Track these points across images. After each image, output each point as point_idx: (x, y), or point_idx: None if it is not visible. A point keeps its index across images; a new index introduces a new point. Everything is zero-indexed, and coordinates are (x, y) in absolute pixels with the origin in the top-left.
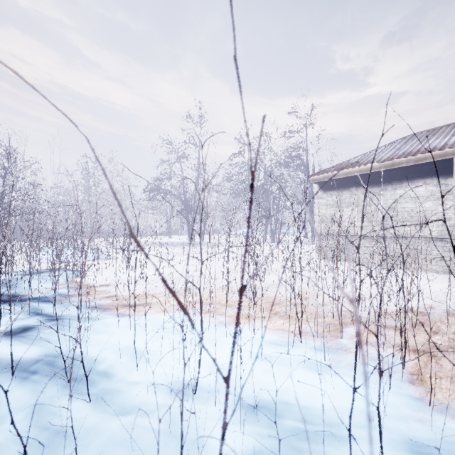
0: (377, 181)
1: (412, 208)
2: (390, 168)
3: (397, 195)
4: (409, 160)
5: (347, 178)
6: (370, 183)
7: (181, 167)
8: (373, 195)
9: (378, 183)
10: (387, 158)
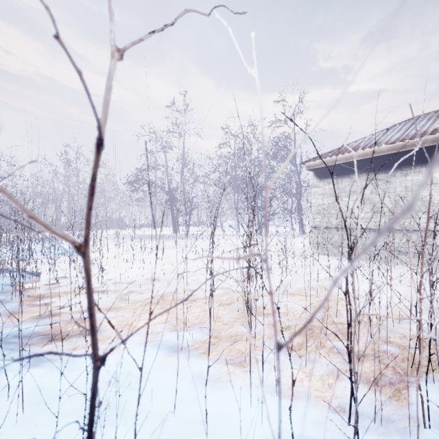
0: (384, 166)
1: (427, 197)
2: (401, 150)
3: (408, 182)
4: (426, 140)
5: (347, 164)
6: (375, 169)
7: (165, 157)
8: (379, 183)
9: (385, 168)
10: (396, 139)
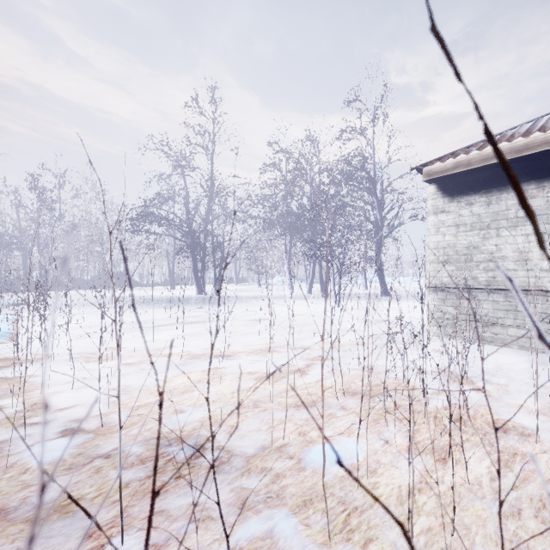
0: None
1: None
2: None
3: None
4: None
5: (512, 164)
6: None
7: (185, 182)
8: None
9: None
10: None
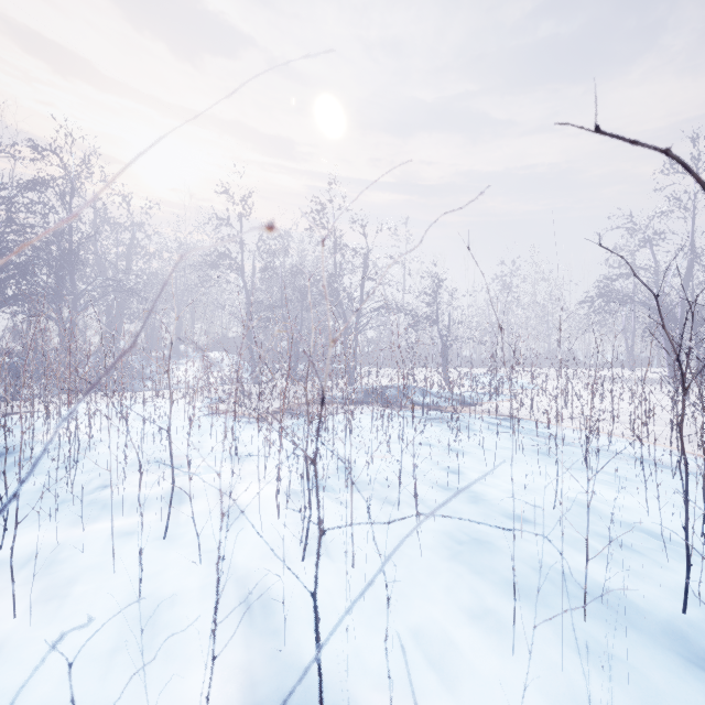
0: None
1: None
2: None
3: None
4: None
5: None
6: None
7: (652, 253)
8: None
9: None
10: None
